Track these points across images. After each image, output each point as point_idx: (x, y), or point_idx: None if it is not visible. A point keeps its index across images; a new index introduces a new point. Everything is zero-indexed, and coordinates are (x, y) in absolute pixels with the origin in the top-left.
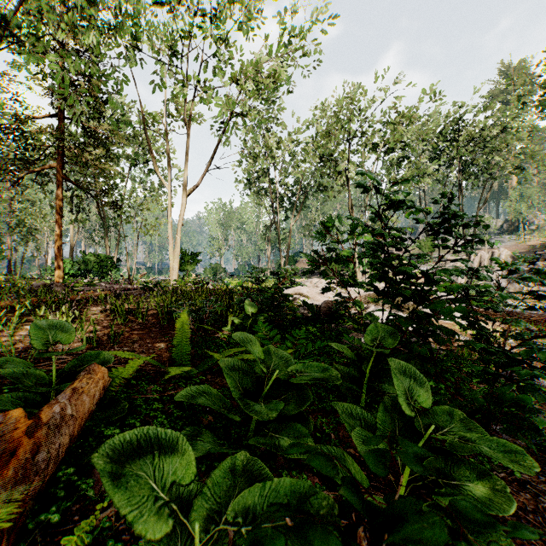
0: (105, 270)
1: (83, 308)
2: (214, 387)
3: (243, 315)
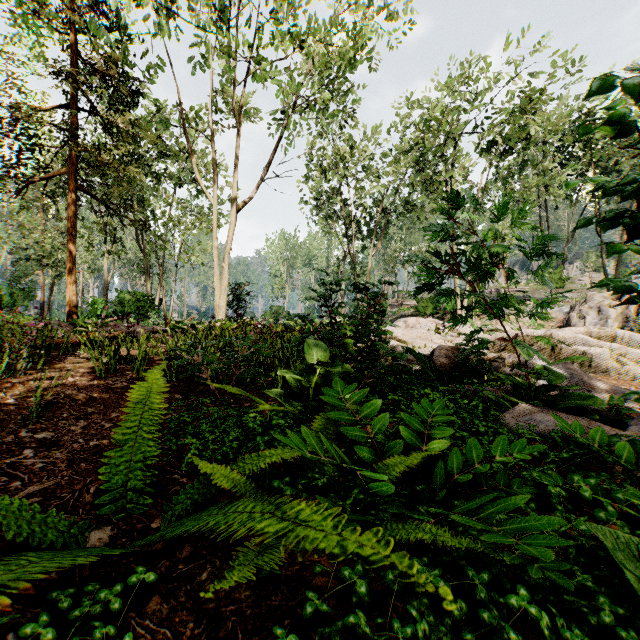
0: (142, 311)
1: (69, 354)
2: (172, 634)
3: (304, 366)
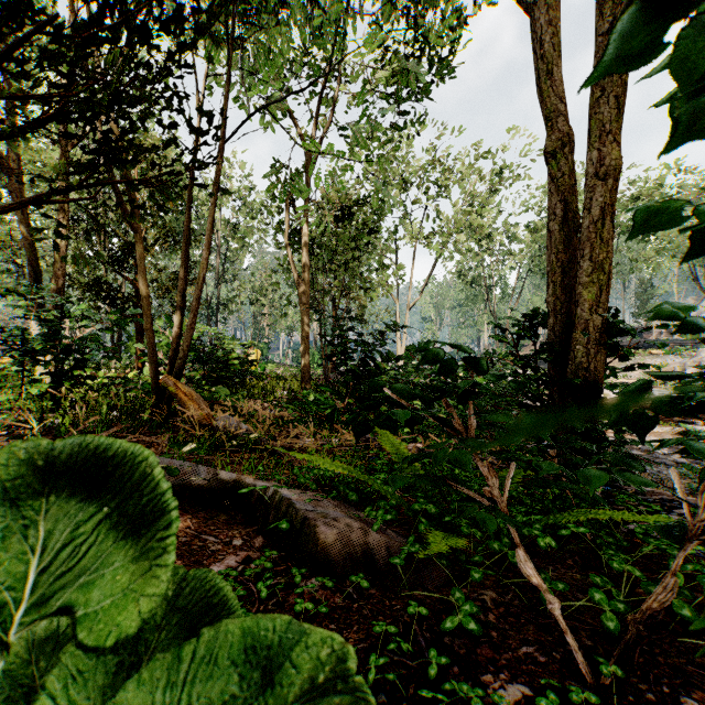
0: None
1: None
2: None
3: None
